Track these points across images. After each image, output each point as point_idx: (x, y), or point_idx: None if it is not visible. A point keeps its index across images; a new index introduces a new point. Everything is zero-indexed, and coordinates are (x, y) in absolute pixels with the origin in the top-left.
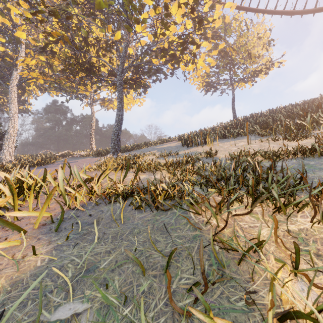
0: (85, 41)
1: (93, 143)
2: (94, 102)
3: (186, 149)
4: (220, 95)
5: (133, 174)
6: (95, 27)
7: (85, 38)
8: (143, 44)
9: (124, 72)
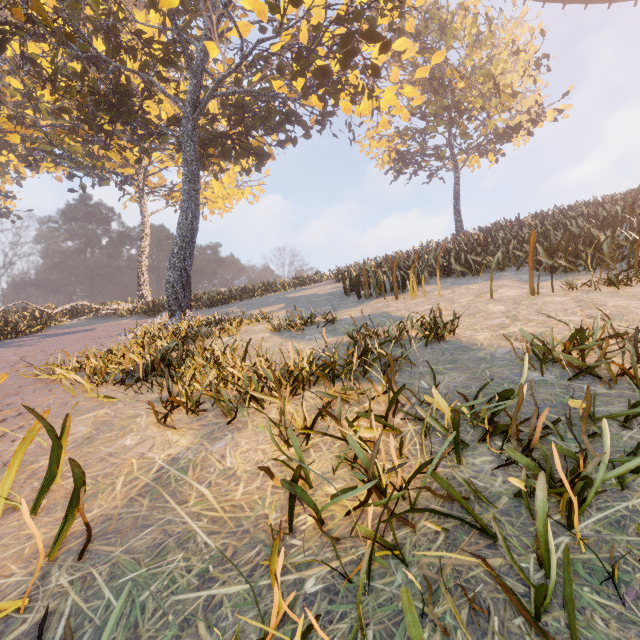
0: (106, 33)
1: (145, 284)
2: (150, 193)
3: (355, 303)
4: (427, 183)
5: (159, 416)
6: (144, 16)
7: (107, 27)
8: (245, 33)
9: (201, 109)
